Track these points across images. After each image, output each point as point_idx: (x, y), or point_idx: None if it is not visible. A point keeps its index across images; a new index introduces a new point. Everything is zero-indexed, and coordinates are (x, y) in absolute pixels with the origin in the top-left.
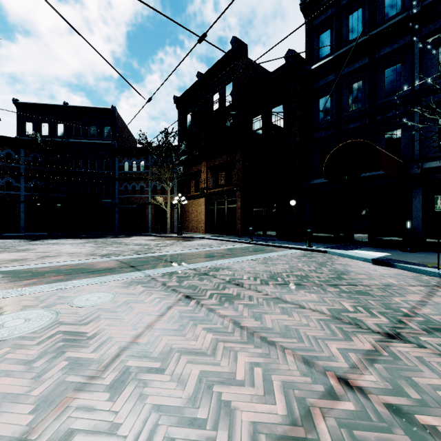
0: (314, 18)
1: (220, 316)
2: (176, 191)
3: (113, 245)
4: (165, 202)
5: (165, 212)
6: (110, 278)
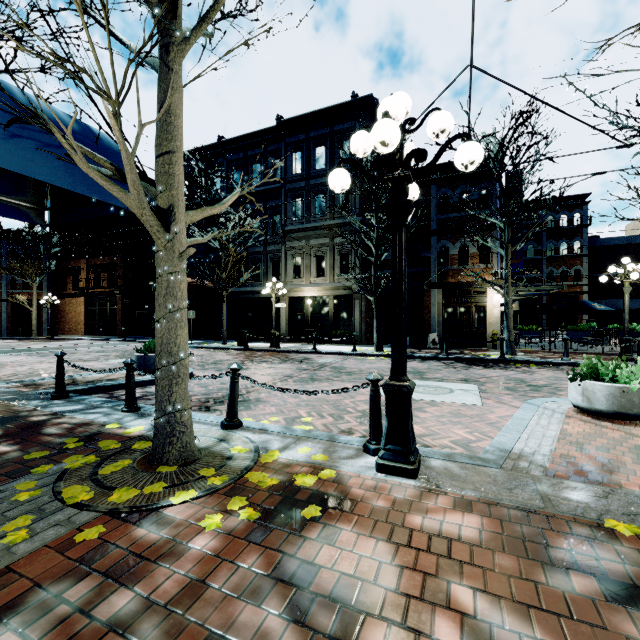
0: None
1: (54, 357)
2: (46, 287)
3: None
4: (29, 299)
5: (29, 311)
6: None
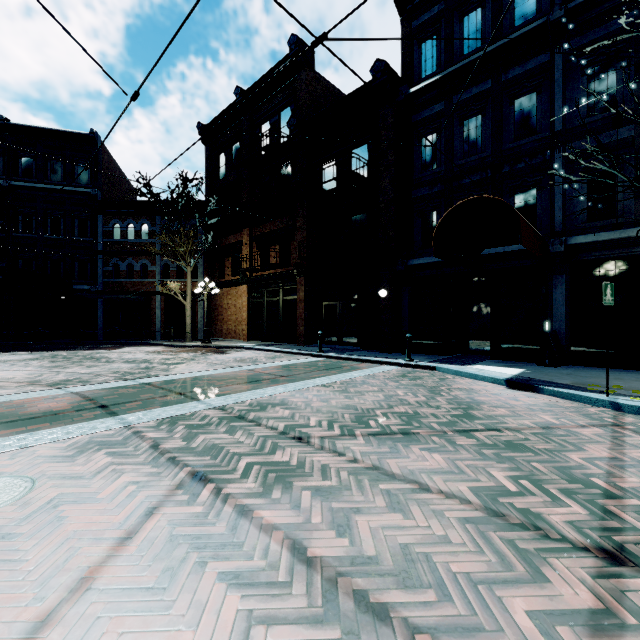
0: (414, 16)
1: (263, 529)
2: (201, 274)
3: (83, 363)
4: (183, 290)
5: (183, 307)
6: (45, 435)
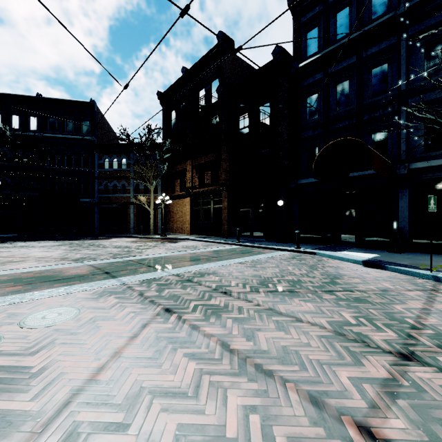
0: (302, 15)
1: (206, 336)
2: (159, 191)
3: (89, 248)
4: (148, 201)
5: (148, 212)
6: (78, 287)
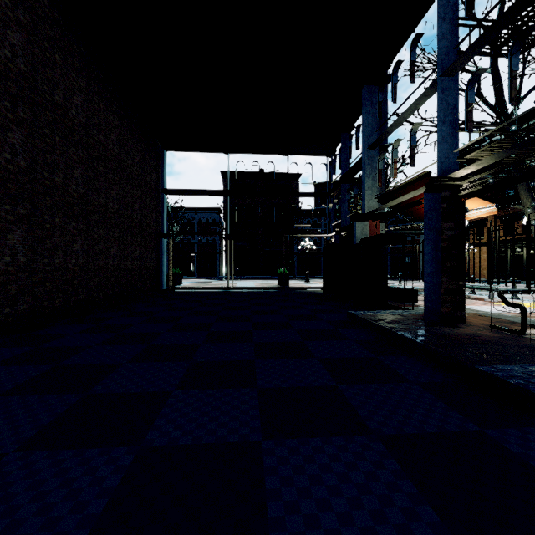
0: None
1: None
2: None
3: None
4: None
5: None
6: None
